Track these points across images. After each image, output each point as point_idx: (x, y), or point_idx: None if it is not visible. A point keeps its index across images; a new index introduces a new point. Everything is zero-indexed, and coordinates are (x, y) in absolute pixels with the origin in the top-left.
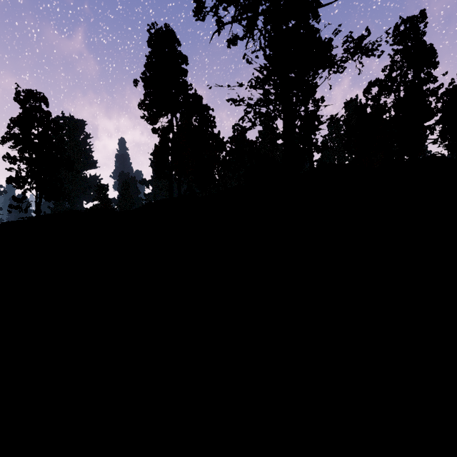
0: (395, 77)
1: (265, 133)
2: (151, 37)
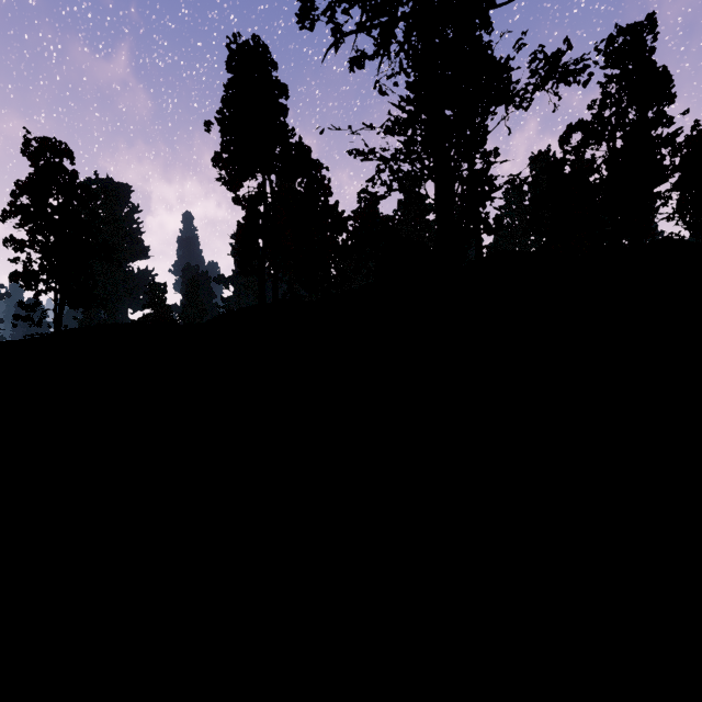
0: (609, 118)
1: (407, 204)
2: (231, 56)
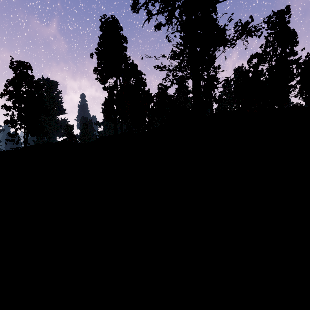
0: (269, 52)
1: (180, 90)
2: (102, 24)
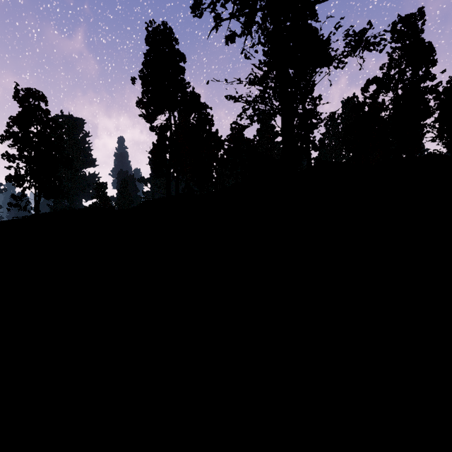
0: (393, 75)
1: (263, 131)
2: (148, 35)
